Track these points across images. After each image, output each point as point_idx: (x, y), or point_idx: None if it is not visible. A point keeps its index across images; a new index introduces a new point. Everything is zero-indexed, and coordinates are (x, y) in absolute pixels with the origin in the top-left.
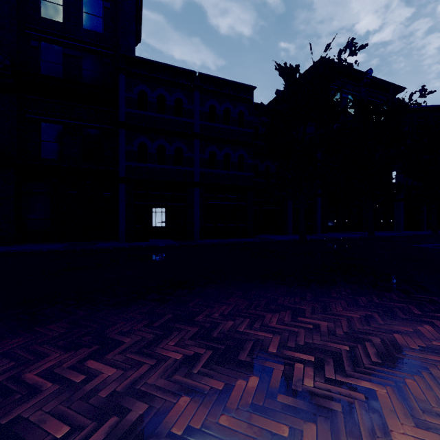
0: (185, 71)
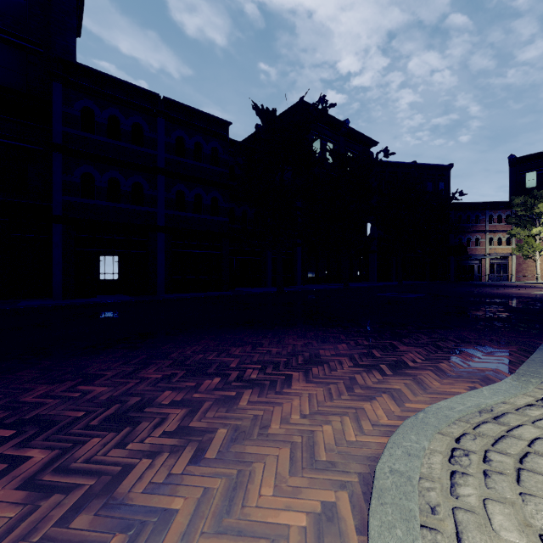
0: (147, 92)
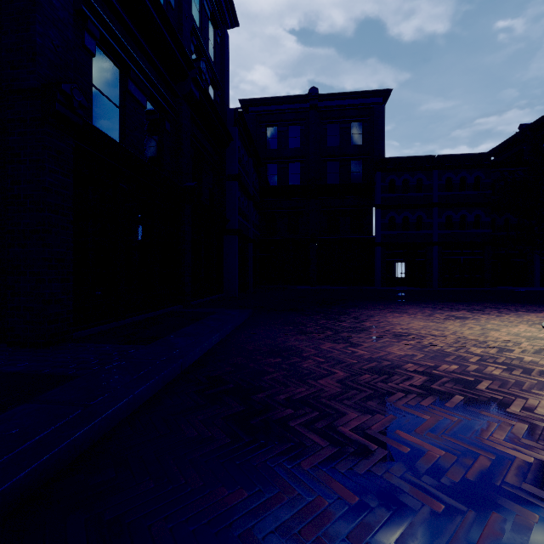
0: (426, 157)
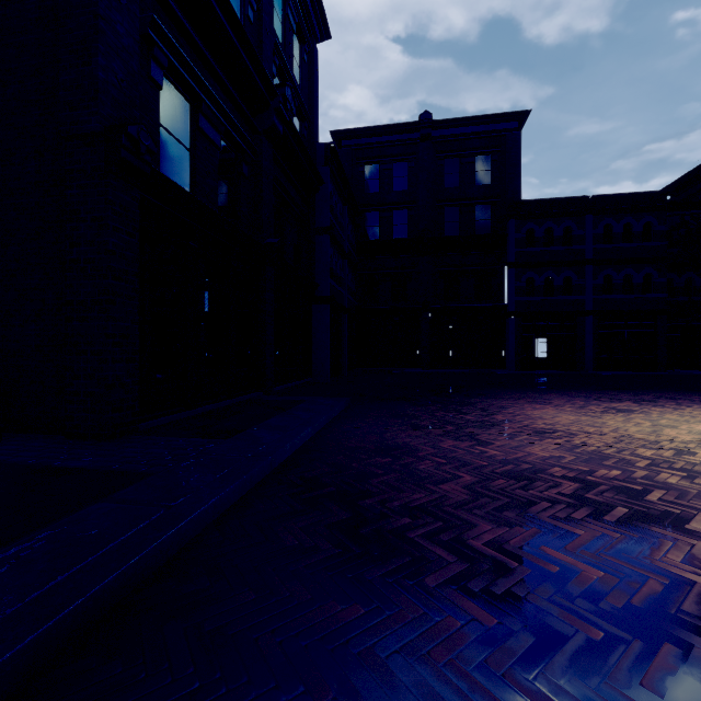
0: (576, 198)
